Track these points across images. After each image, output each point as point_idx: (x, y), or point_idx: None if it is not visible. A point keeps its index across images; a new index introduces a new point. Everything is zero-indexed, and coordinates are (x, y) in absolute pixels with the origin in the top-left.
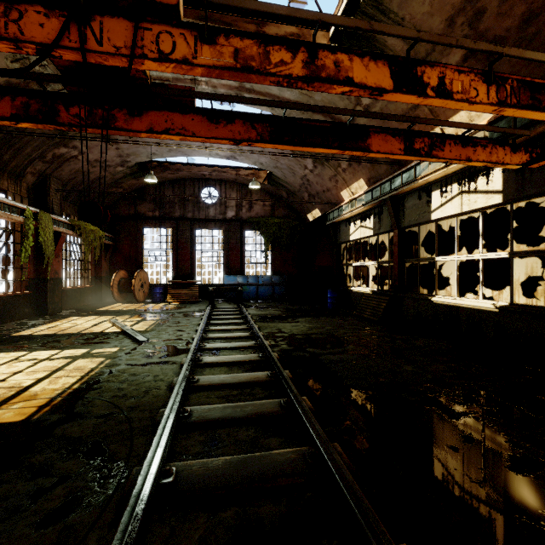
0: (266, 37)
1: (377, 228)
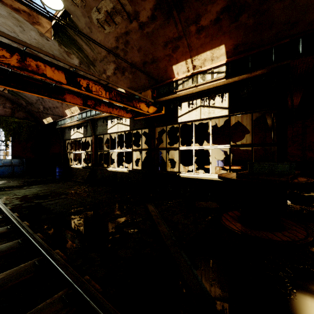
0: None
1: (85, 134)
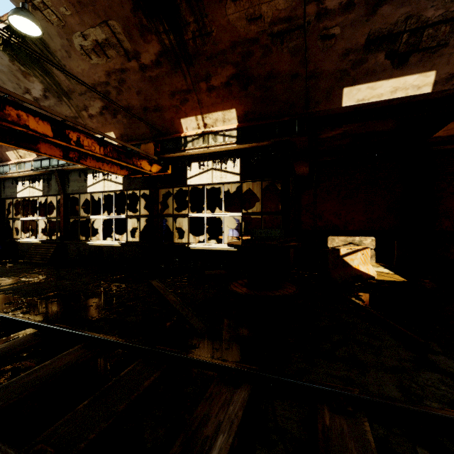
0: None
1: (46, 191)
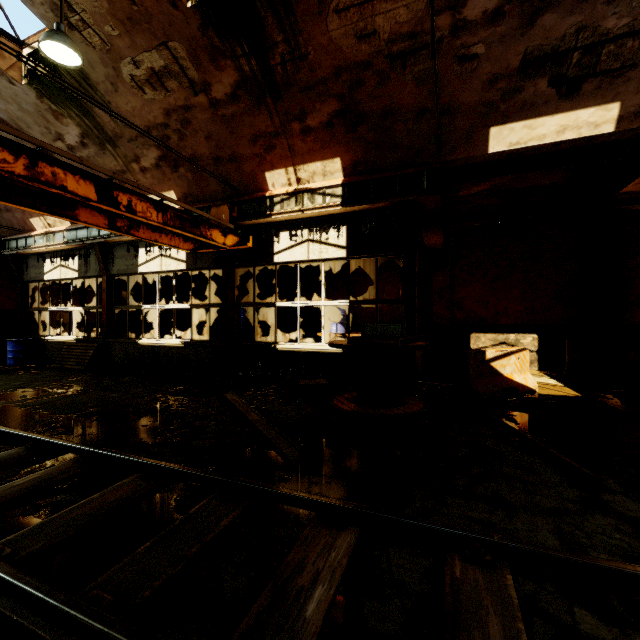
0: None
1: (84, 271)
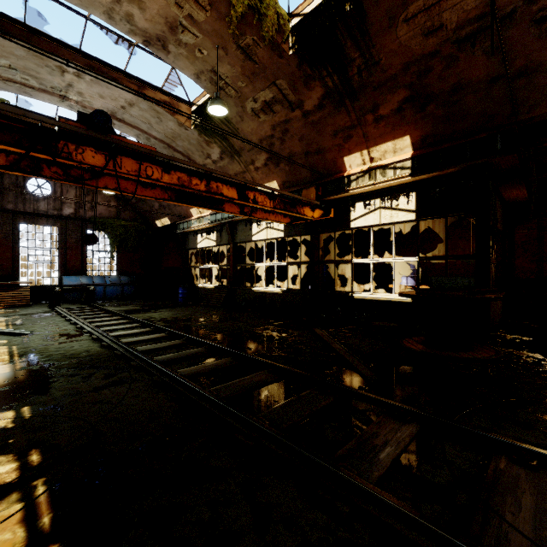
0: (191, 173)
1: (219, 241)
